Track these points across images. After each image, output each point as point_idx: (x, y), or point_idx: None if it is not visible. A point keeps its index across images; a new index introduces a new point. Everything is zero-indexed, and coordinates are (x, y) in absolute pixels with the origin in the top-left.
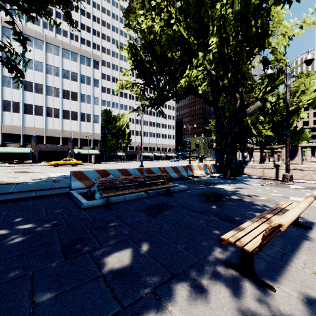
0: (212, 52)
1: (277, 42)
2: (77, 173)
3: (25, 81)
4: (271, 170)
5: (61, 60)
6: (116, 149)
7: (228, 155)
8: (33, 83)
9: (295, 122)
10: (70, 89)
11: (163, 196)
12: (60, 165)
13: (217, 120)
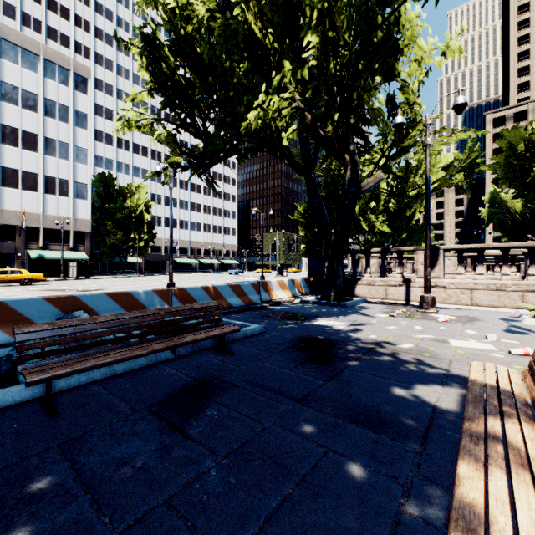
0: (308, 65)
1: (409, 73)
2: None
3: None
4: (398, 288)
5: None
6: (125, 252)
7: (331, 262)
8: None
9: (417, 213)
10: (21, 126)
11: (211, 354)
12: None
13: (312, 201)
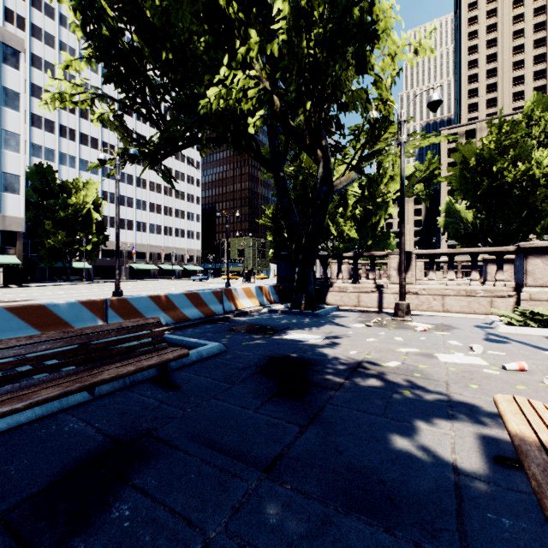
0: (278, 37)
1: (383, 67)
2: None
3: None
4: (371, 294)
5: None
6: (70, 256)
7: (302, 268)
8: None
9: (382, 221)
10: None
11: (148, 389)
12: None
13: (281, 200)
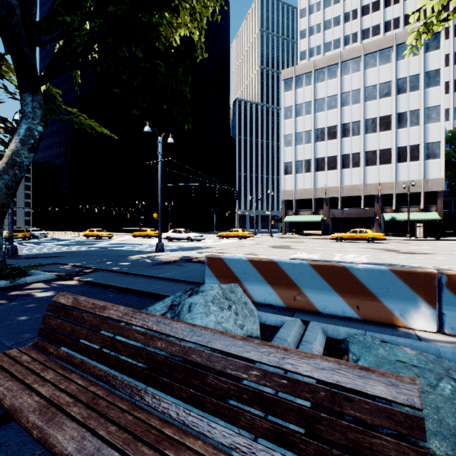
0: None
1: None
2: (215, 261)
3: (317, 129)
4: None
5: (363, 75)
6: None
7: None
8: (325, 128)
9: None
10: (378, 114)
11: None
12: (346, 240)
13: None
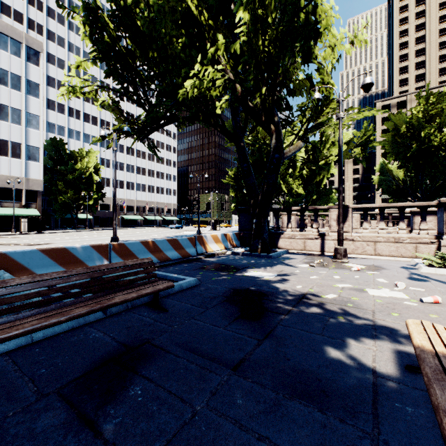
0: (240, 39)
1: (324, 57)
2: None
3: None
4: (315, 240)
5: None
6: (76, 209)
7: (259, 219)
8: None
9: (325, 179)
10: None
11: (144, 311)
12: None
13: (242, 165)
